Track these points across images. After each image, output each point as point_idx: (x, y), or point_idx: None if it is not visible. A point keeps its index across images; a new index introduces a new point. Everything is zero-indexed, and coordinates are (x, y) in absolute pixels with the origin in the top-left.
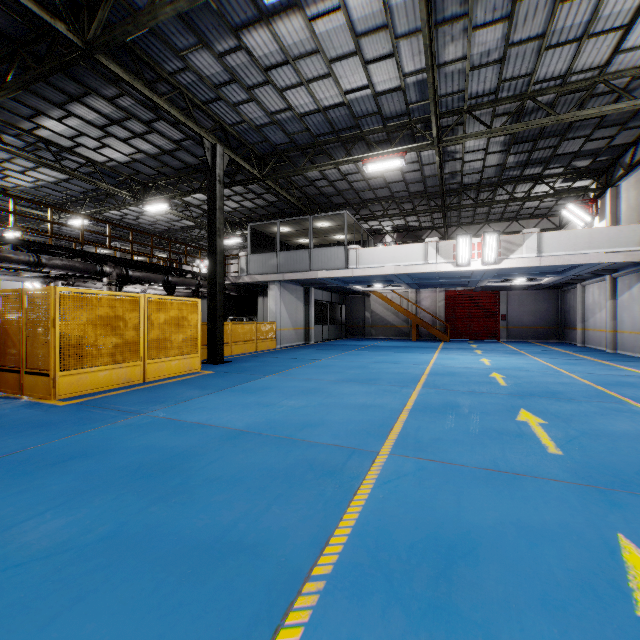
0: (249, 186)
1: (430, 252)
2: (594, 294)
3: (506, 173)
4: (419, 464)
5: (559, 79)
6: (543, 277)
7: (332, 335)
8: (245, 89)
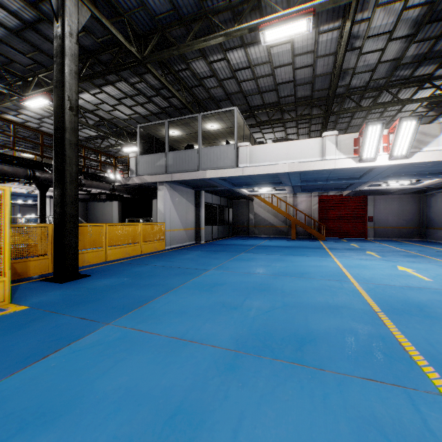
0: (137, 85)
1: (328, 147)
2: None
3: (397, 73)
4: None
5: None
6: (431, 178)
7: (221, 234)
8: None
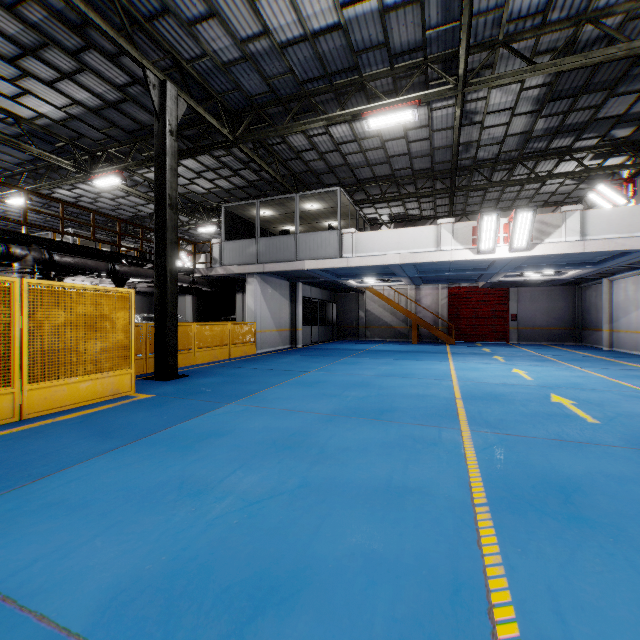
0: (223, 158)
1: (444, 236)
2: (627, 290)
3: (530, 145)
4: None
5: None
6: (572, 269)
7: (322, 337)
8: None
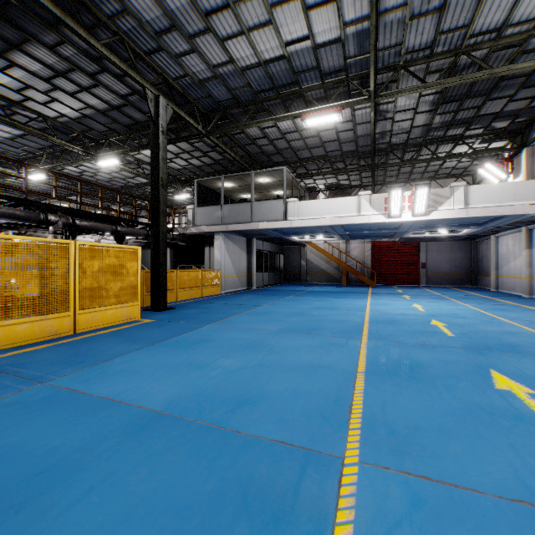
0: (195, 144)
1: (363, 204)
2: (508, 244)
3: (431, 133)
4: (410, 489)
5: (494, 32)
6: (464, 229)
7: (272, 281)
8: (186, 38)
